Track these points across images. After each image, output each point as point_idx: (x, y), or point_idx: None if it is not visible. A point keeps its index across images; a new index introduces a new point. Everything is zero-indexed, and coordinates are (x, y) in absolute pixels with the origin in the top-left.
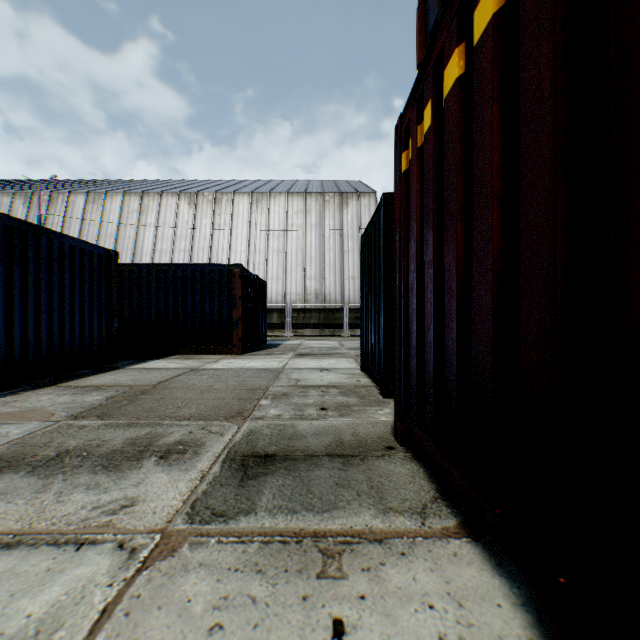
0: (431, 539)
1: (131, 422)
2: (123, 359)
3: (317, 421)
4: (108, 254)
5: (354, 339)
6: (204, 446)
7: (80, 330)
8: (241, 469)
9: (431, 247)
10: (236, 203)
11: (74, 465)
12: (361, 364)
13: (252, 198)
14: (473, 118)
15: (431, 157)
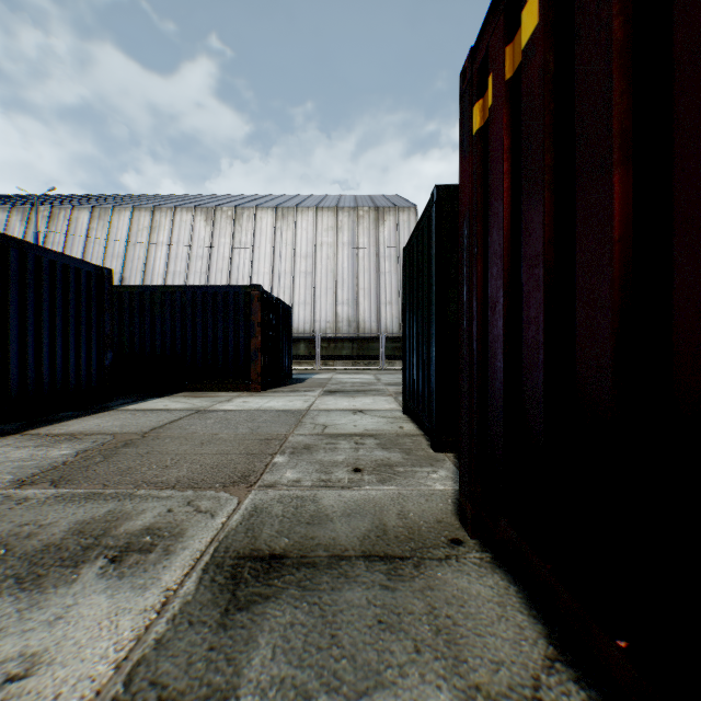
0: None
1: (93, 492)
2: (120, 397)
3: (348, 491)
4: (100, 272)
5: (392, 372)
6: (183, 537)
7: (63, 363)
8: (229, 586)
9: (538, 230)
10: (259, 219)
11: None
12: (403, 405)
13: (277, 213)
14: None
15: (539, 79)
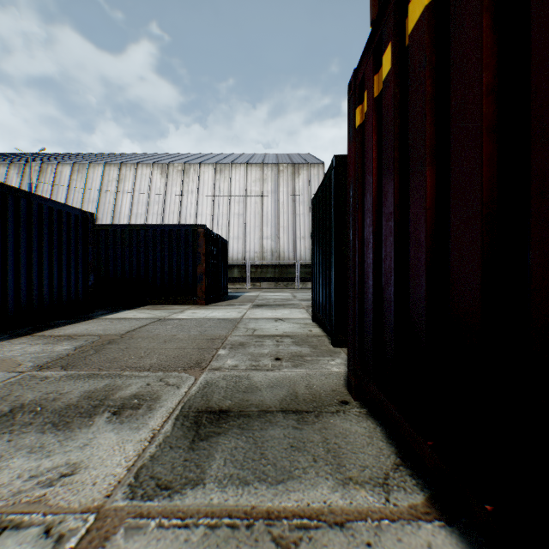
0: (399, 522)
1: (92, 373)
2: (99, 309)
3: (272, 372)
4: (84, 215)
5: (305, 291)
6: (159, 400)
7: (58, 284)
8: (193, 427)
9: (391, 198)
10: (202, 173)
11: (24, 422)
12: (312, 315)
13: (216, 168)
14: (450, 42)
15: (391, 103)
